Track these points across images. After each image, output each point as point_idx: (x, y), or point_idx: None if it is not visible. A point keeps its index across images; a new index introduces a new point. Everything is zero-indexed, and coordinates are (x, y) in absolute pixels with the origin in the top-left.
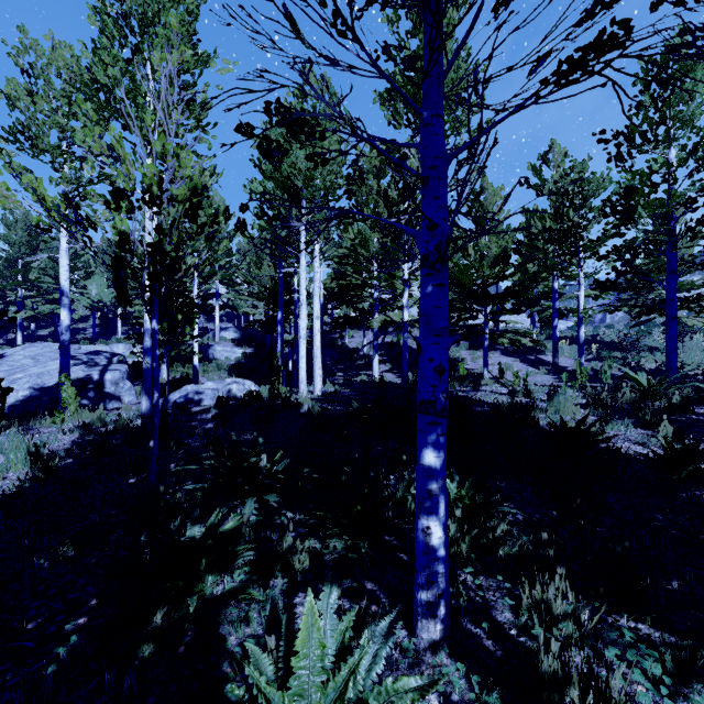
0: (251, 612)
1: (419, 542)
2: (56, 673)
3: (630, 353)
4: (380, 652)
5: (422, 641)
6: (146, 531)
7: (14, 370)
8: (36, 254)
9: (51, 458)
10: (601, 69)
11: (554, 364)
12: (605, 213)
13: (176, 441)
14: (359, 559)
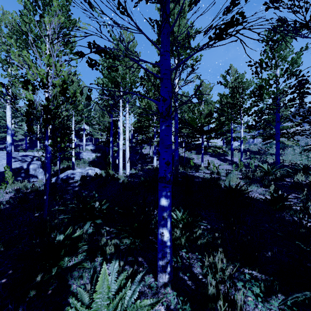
0: (83, 273)
1: (159, 239)
2: None
3: (263, 156)
4: (136, 289)
5: (160, 283)
6: (40, 238)
7: None
8: None
9: None
10: (235, 34)
11: (232, 160)
12: (251, 96)
13: (59, 196)
14: (135, 247)
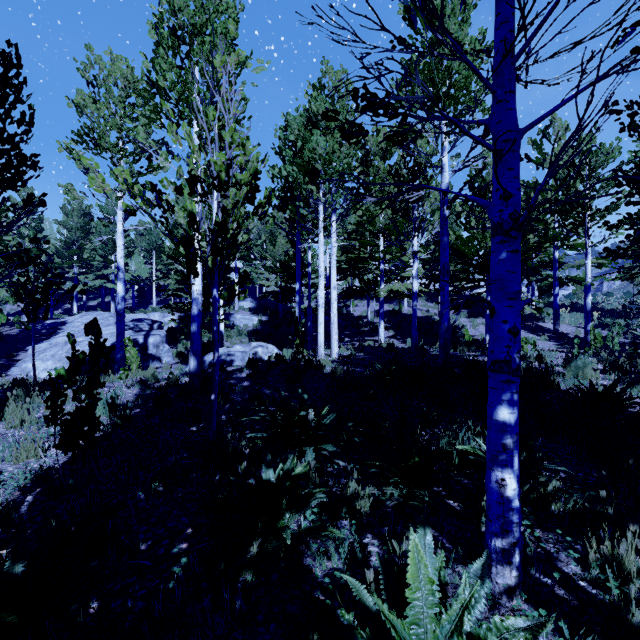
0: (332, 547)
1: (493, 493)
2: (178, 588)
3: (635, 320)
4: (478, 592)
5: (497, 586)
6: (219, 473)
7: (76, 334)
8: (88, 237)
9: (126, 407)
10: None
11: (555, 331)
12: (618, 183)
13: (223, 396)
14: (420, 506)
